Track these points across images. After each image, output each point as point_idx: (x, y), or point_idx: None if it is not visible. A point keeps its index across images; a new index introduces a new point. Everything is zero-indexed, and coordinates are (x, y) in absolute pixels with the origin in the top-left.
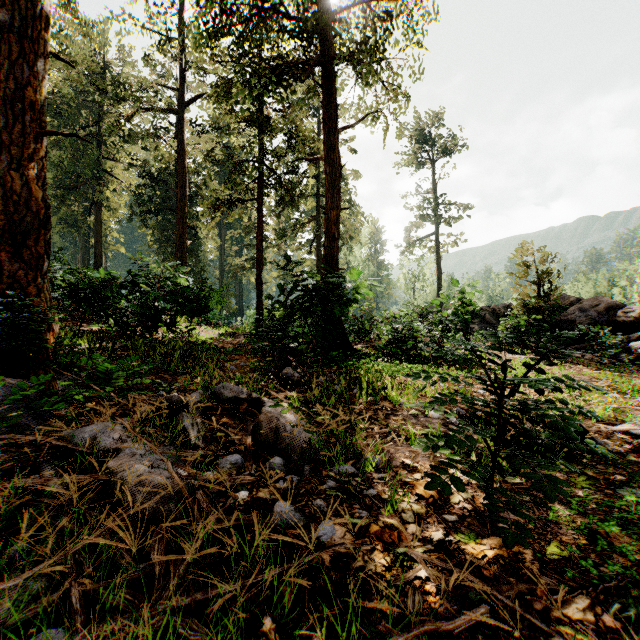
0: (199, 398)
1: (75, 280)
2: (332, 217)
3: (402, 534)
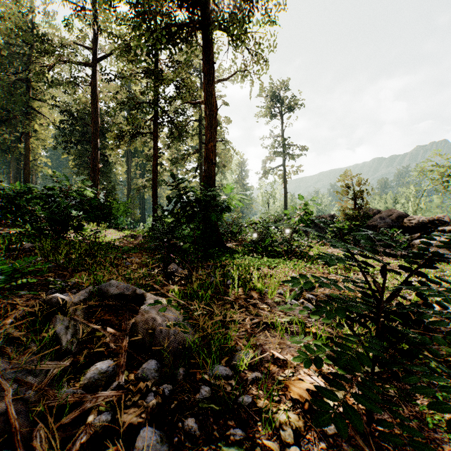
0: (86, 295)
1: None
2: (210, 147)
3: None
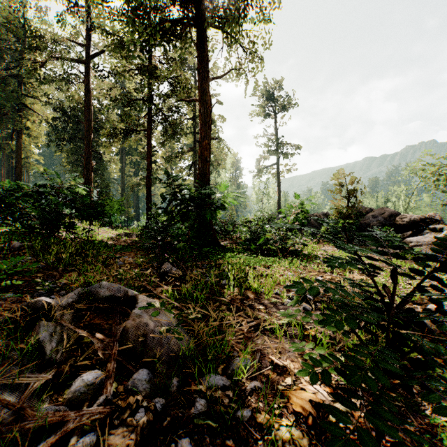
0: (75, 297)
1: None
2: (205, 144)
3: None
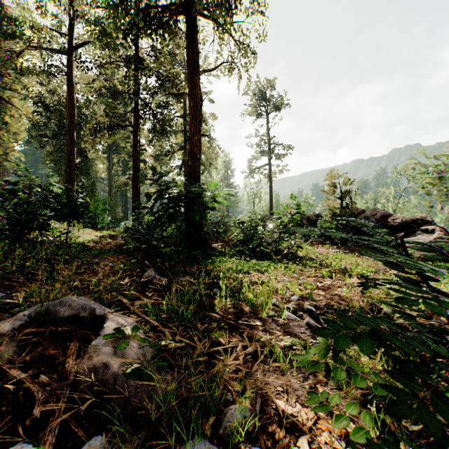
0: (28, 318)
1: None
2: (195, 141)
3: None
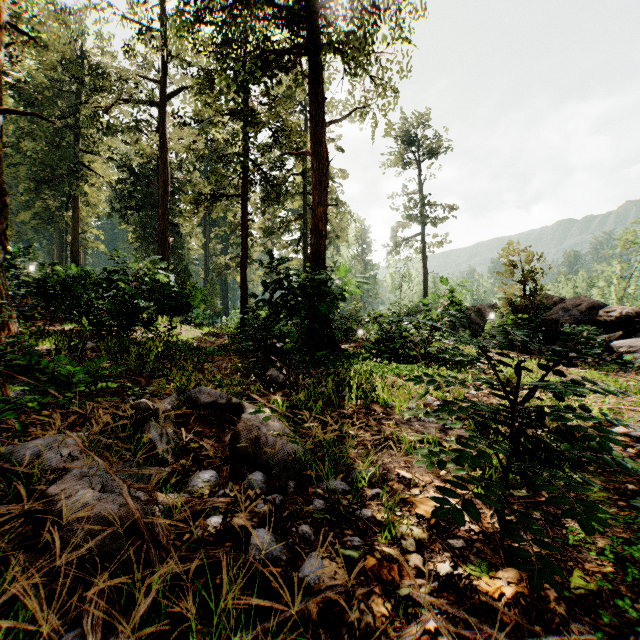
0: (173, 404)
1: (44, 276)
2: (319, 213)
3: (403, 568)
